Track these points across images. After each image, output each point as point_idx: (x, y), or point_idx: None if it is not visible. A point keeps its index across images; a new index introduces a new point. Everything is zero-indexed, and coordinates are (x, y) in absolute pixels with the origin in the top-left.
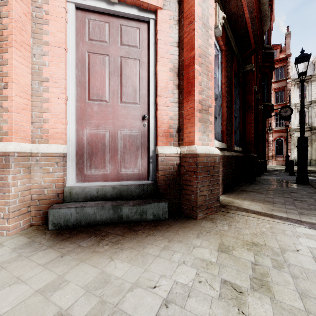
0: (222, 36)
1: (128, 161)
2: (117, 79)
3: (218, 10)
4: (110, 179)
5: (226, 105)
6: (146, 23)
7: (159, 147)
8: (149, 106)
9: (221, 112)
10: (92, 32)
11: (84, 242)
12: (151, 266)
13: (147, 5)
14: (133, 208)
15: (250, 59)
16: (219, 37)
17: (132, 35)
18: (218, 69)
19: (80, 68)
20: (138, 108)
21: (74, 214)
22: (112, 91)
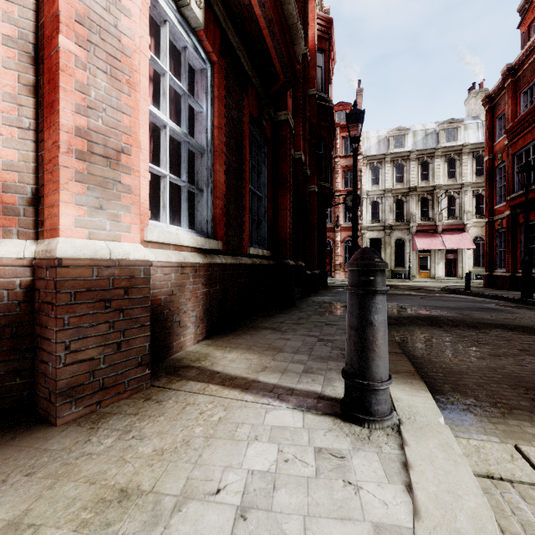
0: (211, 34)
1: None
2: None
3: None
4: None
5: (224, 169)
6: None
7: None
8: None
9: (212, 180)
10: None
11: None
12: None
13: None
14: None
15: (285, 103)
16: (201, 31)
17: None
18: (206, 97)
19: None
20: None
21: None
22: None
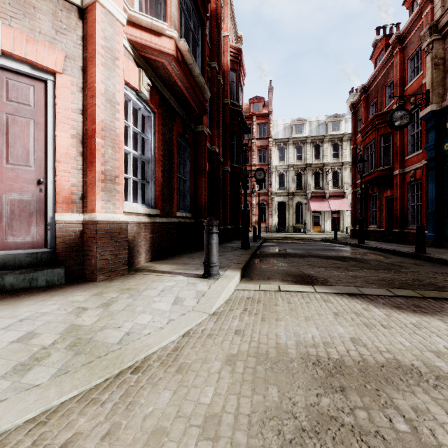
0: (154, 99)
1: (18, 229)
2: (1, 138)
3: (142, 75)
4: None
5: (161, 169)
6: (43, 82)
7: (58, 214)
8: (47, 170)
9: (154, 176)
10: None
11: None
12: (21, 309)
13: (42, 66)
14: (19, 276)
15: (202, 120)
16: (148, 100)
17: (23, 92)
18: (151, 131)
19: None
20: (33, 171)
21: None
22: None
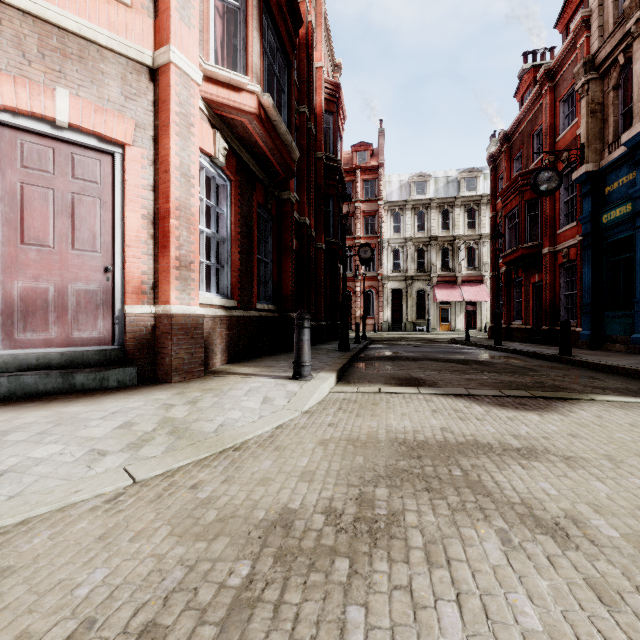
0: (230, 165)
1: (84, 323)
2: (67, 221)
3: (218, 138)
4: (57, 345)
5: (239, 251)
6: (110, 155)
7: (128, 306)
8: (115, 256)
9: (231, 260)
10: (27, 158)
11: (28, 404)
12: (106, 405)
13: (111, 138)
14: (90, 375)
15: (288, 185)
16: (224, 167)
17: (90, 168)
18: (226, 204)
19: (8, 202)
20: (99, 258)
21: (6, 384)
22: (59, 235)
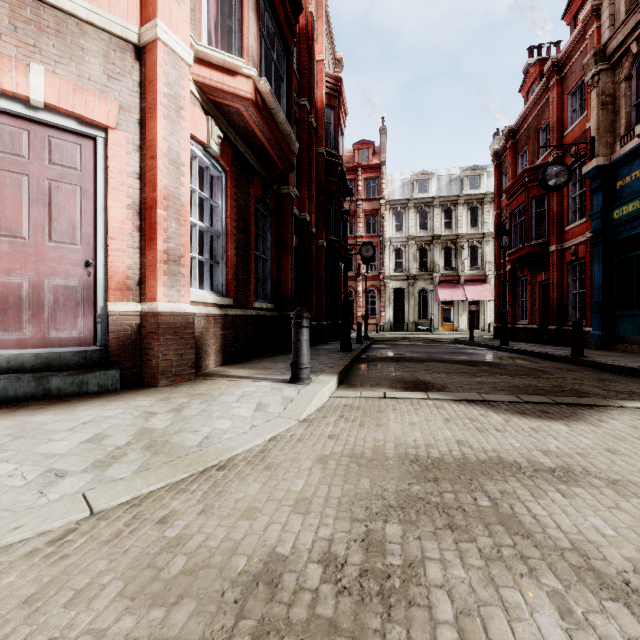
0: (225, 155)
1: (62, 321)
2: (43, 210)
3: (212, 125)
4: (32, 346)
5: (235, 246)
6: (92, 140)
7: (111, 304)
8: (97, 249)
9: (226, 255)
10: None
11: None
12: (80, 413)
13: (92, 121)
14: (67, 379)
15: (287, 179)
16: (219, 157)
17: (69, 153)
18: (221, 196)
19: None
20: (80, 251)
21: None
22: (34, 225)
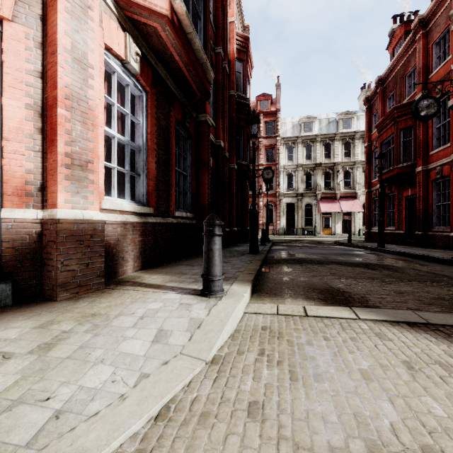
0: (145, 75)
1: None
2: None
3: (129, 42)
4: None
5: (155, 160)
6: None
7: (5, 210)
8: None
9: (147, 168)
10: None
11: None
12: None
13: None
14: None
15: (204, 108)
16: (138, 75)
17: None
18: (142, 114)
19: None
20: None
21: None
22: None
